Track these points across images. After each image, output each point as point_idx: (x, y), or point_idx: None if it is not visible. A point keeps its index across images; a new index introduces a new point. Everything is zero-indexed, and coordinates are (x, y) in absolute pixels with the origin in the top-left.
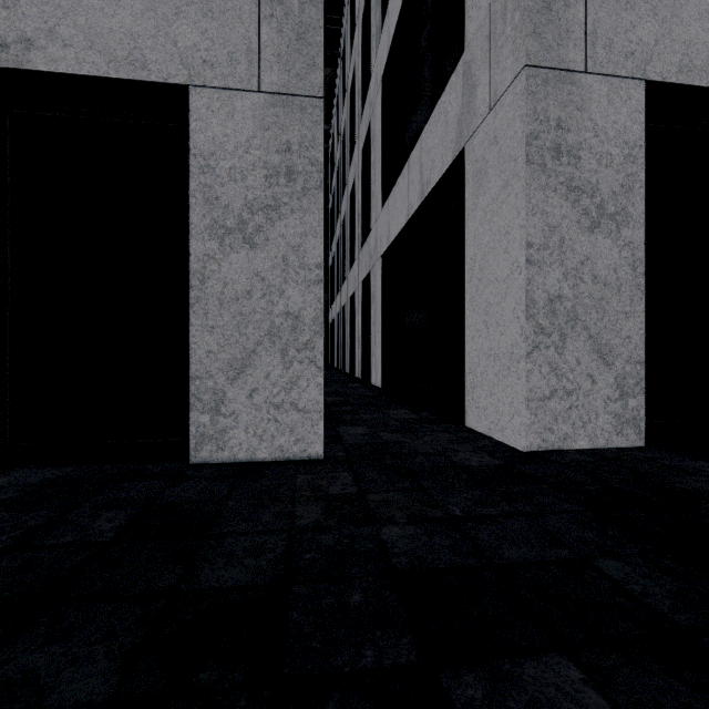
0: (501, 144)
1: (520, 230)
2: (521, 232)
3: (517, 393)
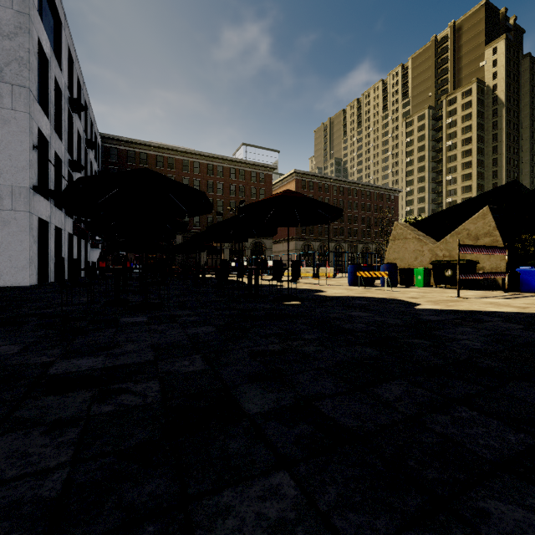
0: (19, 221)
1: (28, 243)
2: (28, 243)
3: (27, 275)
